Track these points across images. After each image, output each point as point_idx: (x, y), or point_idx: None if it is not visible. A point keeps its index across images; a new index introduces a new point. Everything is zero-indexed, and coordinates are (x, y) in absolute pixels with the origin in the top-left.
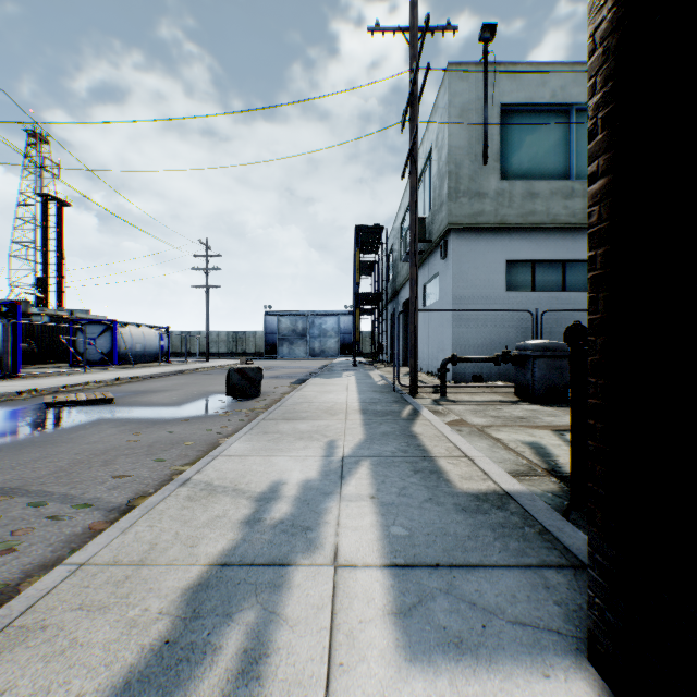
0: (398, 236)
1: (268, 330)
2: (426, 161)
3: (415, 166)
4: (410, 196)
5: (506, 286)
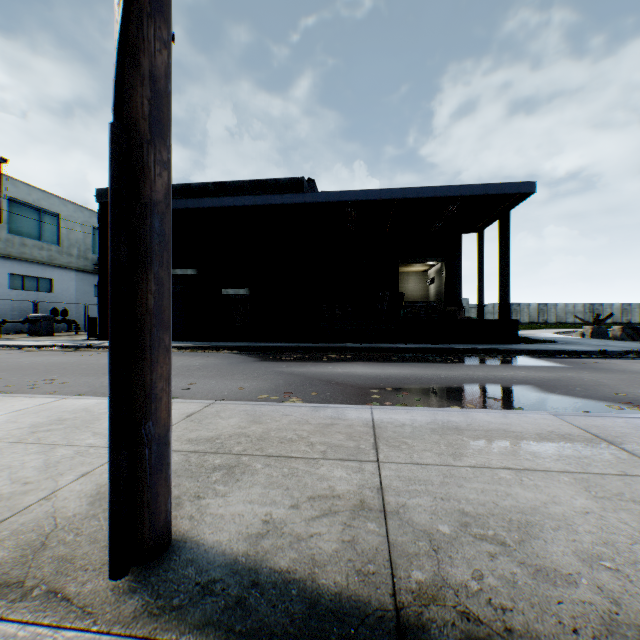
0: None
1: None
2: None
3: None
4: None
5: (11, 286)
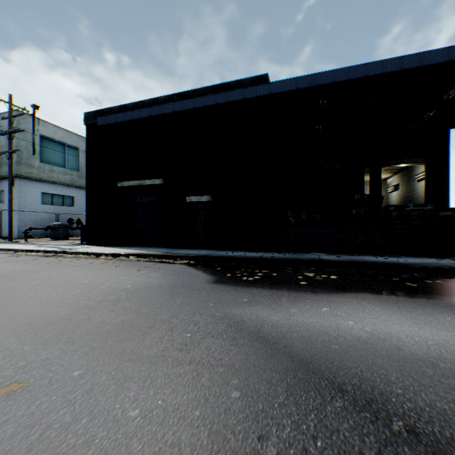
0: None
1: None
2: None
3: (13, 157)
4: (10, 167)
5: (43, 202)
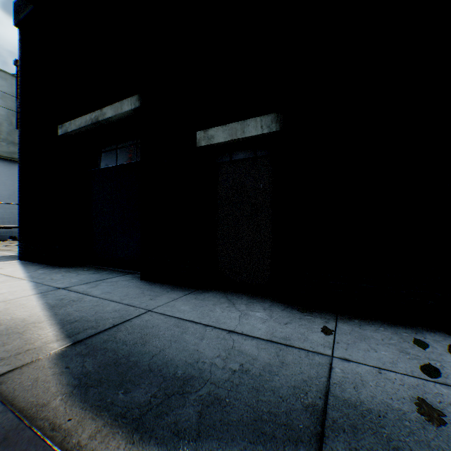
0: None
1: None
2: None
3: None
4: None
5: None
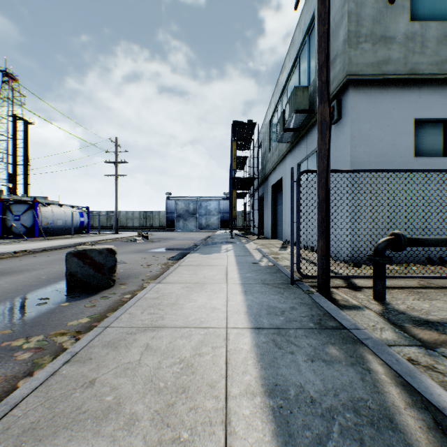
0: (267, 131)
1: (168, 210)
2: (304, 38)
3: None
4: (318, 0)
5: (413, 151)
